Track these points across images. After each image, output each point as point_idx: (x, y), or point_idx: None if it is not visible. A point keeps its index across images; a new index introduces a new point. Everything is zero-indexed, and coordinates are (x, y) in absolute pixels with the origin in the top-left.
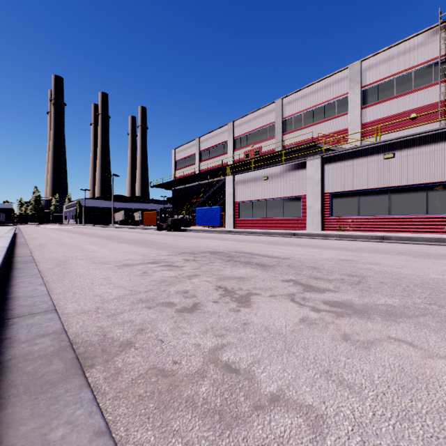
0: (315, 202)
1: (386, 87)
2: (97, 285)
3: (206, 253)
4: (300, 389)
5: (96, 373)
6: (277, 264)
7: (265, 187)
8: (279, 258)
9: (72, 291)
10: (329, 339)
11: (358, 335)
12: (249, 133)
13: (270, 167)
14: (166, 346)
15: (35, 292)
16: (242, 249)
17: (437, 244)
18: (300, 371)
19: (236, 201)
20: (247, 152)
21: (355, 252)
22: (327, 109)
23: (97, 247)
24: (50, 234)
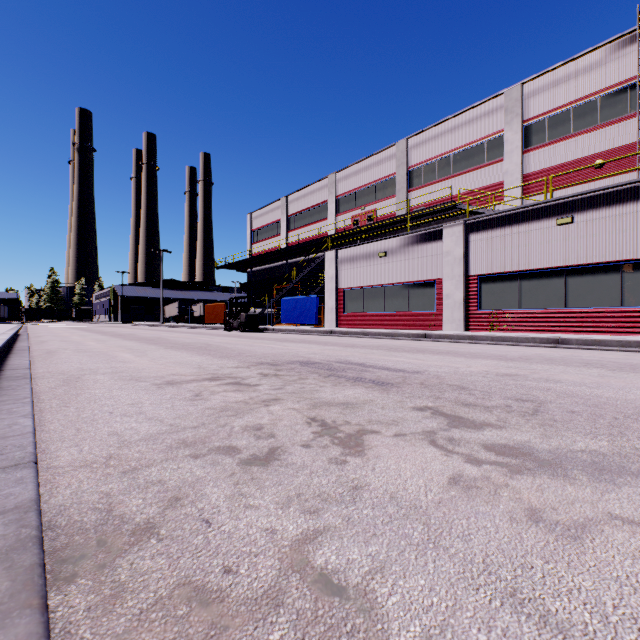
0: (455, 289)
1: (559, 121)
2: (119, 416)
3: (295, 364)
4: (466, 638)
5: (75, 595)
6: (402, 381)
7: (382, 267)
8: (406, 372)
9: (76, 427)
10: (505, 520)
11: (555, 511)
12: (359, 189)
13: (389, 238)
14: (214, 534)
15: (12, 429)
16: (348, 357)
17: (639, 351)
18: (461, 592)
19: (340, 288)
20: (355, 218)
21: (519, 363)
22: (472, 154)
23: (133, 355)
24: (68, 336)
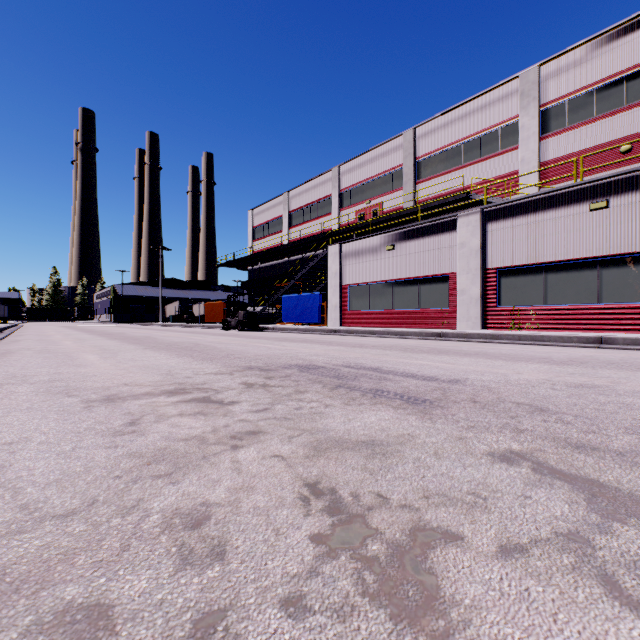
0: (471, 283)
1: (580, 104)
2: None
3: (292, 368)
4: None
5: None
6: (443, 397)
7: (389, 261)
8: (441, 382)
9: None
10: None
11: None
12: (364, 183)
13: (397, 230)
14: None
15: None
16: (359, 360)
17: None
18: None
19: (344, 284)
20: (360, 212)
21: (578, 367)
22: (484, 142)
23: (98, 357)
24: (52, 335)
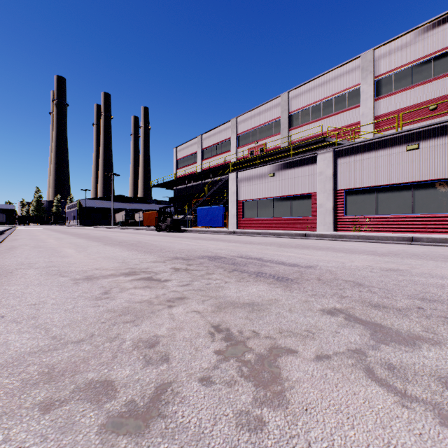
0: (327, 200)
1: (402, 76)
2: (6, 322)
3: (204, 258)
4: None
5: None
6: (300, 276)
7: (271, 184)
8: (300, 267)
9: None
10: None
11: None
12: (254, 129)
13: (276, 163)
14: None
15: None
16: (248, 253)
17: None
18: None
19: (240, 200)
20: (251, 150)
21: (392, 258)
22: (336, 102)
23: (75, 251)
24: (39, 235)
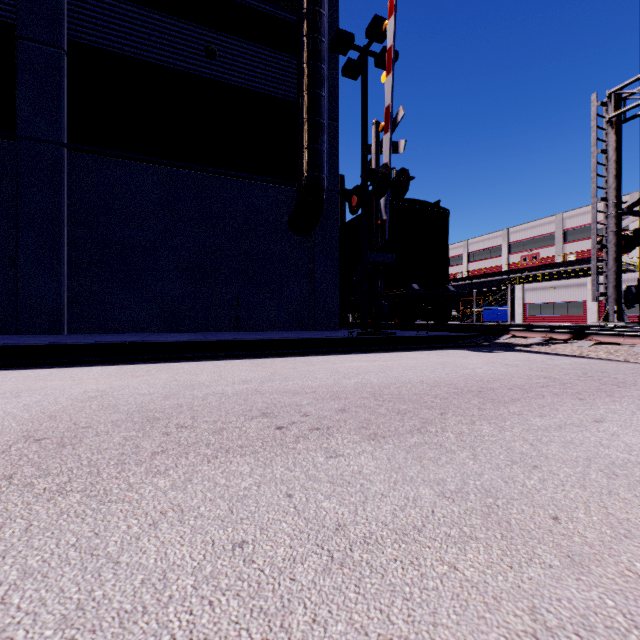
0: (593, 305)
1: None
2: None
3: None
4: None
5: None
6: None
7: (552, 294)
8: None
9: None
10: None
11: None
12: (526, 240)
13: (556, 281)
14: None
15: None
16: None
17: None
18: None
19: (525, 303)
20: (523, 257)
21: None
22: None
23: None
24: None
